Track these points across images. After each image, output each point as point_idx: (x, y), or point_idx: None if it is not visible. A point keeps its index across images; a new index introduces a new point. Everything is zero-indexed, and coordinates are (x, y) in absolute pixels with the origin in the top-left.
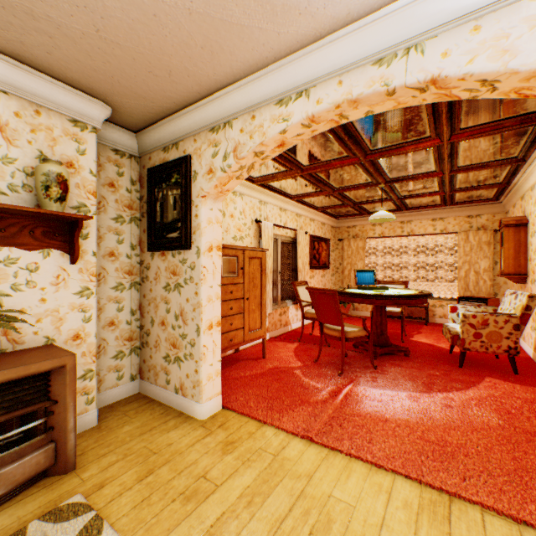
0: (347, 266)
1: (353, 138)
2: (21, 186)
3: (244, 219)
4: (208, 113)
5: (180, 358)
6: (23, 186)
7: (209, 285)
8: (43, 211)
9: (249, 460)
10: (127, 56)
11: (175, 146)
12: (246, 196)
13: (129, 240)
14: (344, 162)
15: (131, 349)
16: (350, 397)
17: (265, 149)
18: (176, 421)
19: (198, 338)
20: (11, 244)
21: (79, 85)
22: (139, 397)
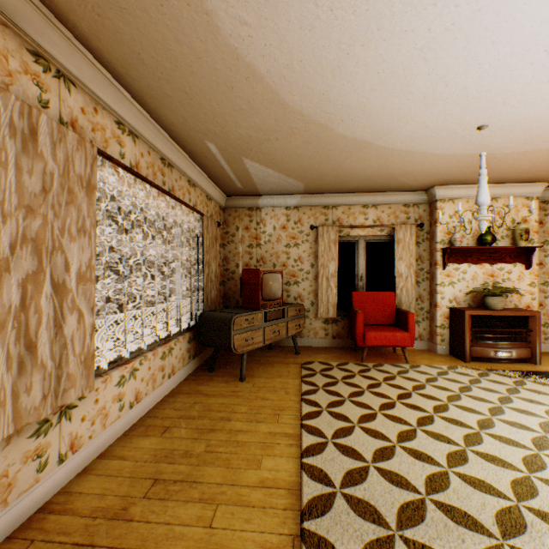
0: None
1: None
2: (504, 236)
3: None
4: None
5: None
6: (504, 236)
7: None
8: (521, 247)
9: None
10: None
11: None
12: None
13: None
14: None
15: None
16: None
17: None
18: None
19: None
20: (500, 262)
21: (532, 181)
22: None
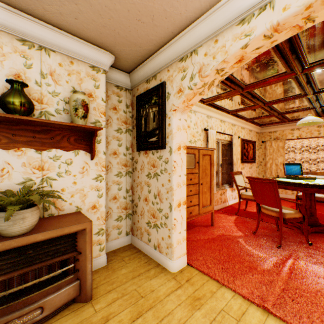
0: (269, 161)
1: (295, 54)
2: (62, 110)
3: (197, 128)
4: (178, 47)
5: (157, 225)
6: (63, 110)
7: (178, 174)
8: (73, 124)
9: (214, 320)
10: (124, 9)
11: (154, 78)
12: (198, 113)
13: (125, 144)
14: (280, 78)
15: (126, 215)
16: (294, 270)
17: (225, 66)
18: (155, 271)
19: (170, 213)
20: (56, 147)
21: (94, 42)
22: (131, 247)
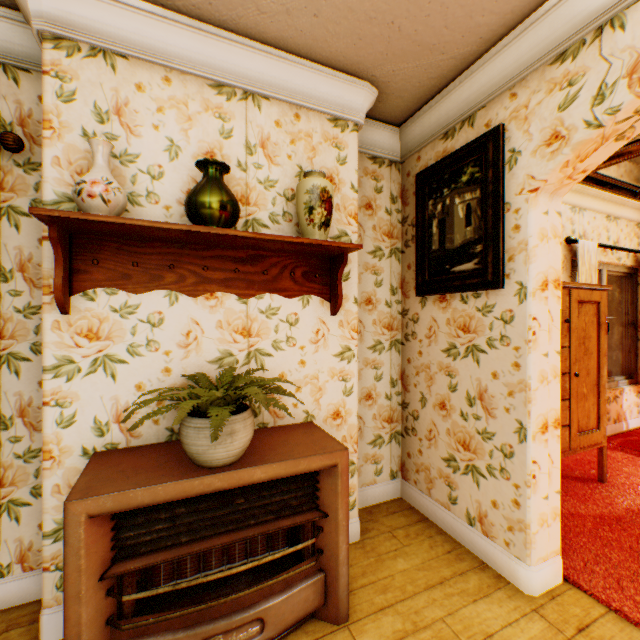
0: None
1: None
2: (281, 215)
3: None
4: (552, 27)
5: (477, 468)
6: (282, 215)
7: (541, 351)
8: (308, 241)
9: None
10: None
11: (466, 123)
12: None
13: (387, 281)
14: None
15: (389, 434)
16: None
17: None
18: (479, 580)
19: (521, 446)
20: (271, 290)
21: (342, 64)
22: (402, 506)
